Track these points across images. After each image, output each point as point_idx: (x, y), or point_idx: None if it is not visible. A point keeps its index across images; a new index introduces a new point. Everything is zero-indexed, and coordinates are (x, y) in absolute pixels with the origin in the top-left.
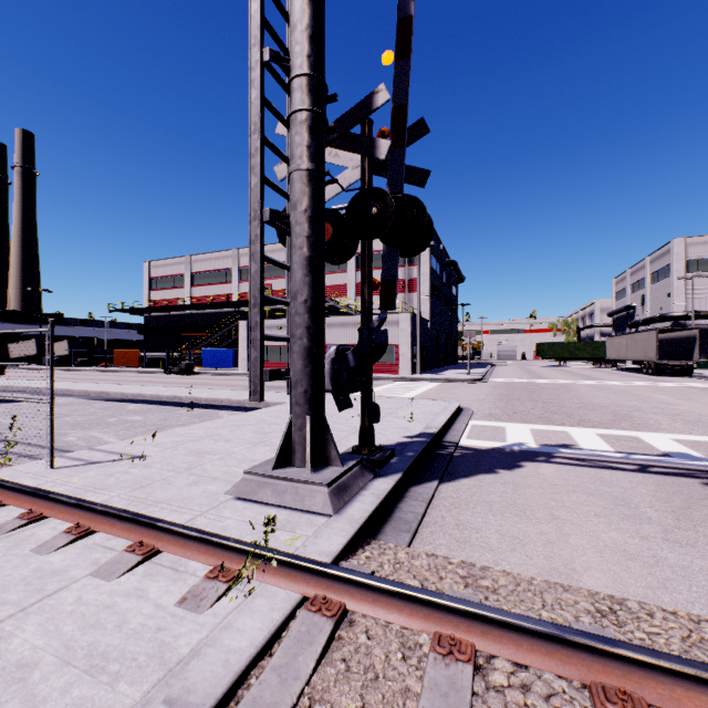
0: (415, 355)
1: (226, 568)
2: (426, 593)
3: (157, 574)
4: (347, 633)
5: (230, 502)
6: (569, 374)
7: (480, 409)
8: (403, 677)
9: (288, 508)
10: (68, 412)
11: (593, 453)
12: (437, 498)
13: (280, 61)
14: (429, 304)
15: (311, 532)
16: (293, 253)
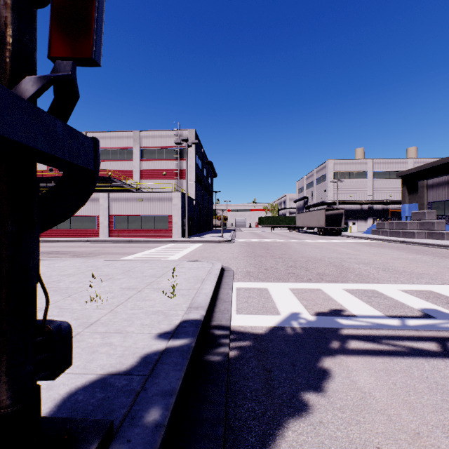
0: (184, 224)
1: None
2: None
3: None
4: None
5: None
6: (280, 235)
7: (238, 268)
8: None
9: None
10: None
11: (371, 321)
12: None
13: None
14: (194, 188)
15: None
16: None
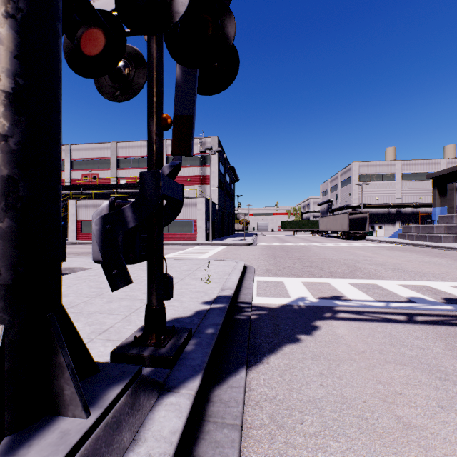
0: (208, 228)
1: None
2: None
3: None
4: None
5: None
6: (302, 239)
7: (259, 266)
8: None
9: None
10: None
11: (362, 303)
12: (249, 405)
13: None
14: (217, 193)
15: None
16: None
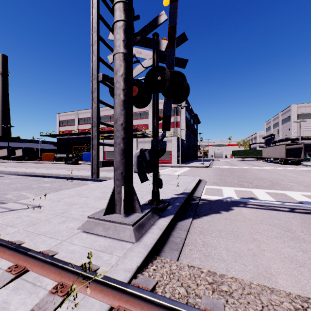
0: (179, 155)
1: (64, 284)
2: (191, 310)
3: (21, 288)
4: None
5: (79, 234)
6: (246, 164)
7: (209, 180)
8: None
9: (111, 237)
10: (14, 182)
11: (266, 202)
12: (192, 228)
13: None
14: (185, 133)
15: (122, 254)
16: (115, 98)
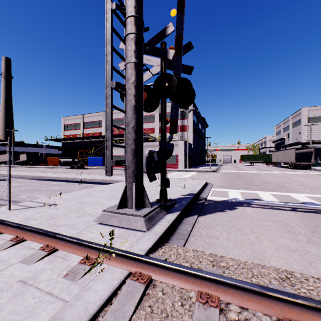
0: (186, 160)
1: (90, 257)
2: (193, 270)
3: (55, 261)
4: (152, 291)
5: (96, 225)
6: (255, 168)
7: (216, 183)
8: (181, 316)
9: (124, 228)
10: (23, 185)
11: (269, 202)
12: (197, 223)
13: (121, 9)
14: (192, 137)
15: (135, 239)
16: (127, 103)
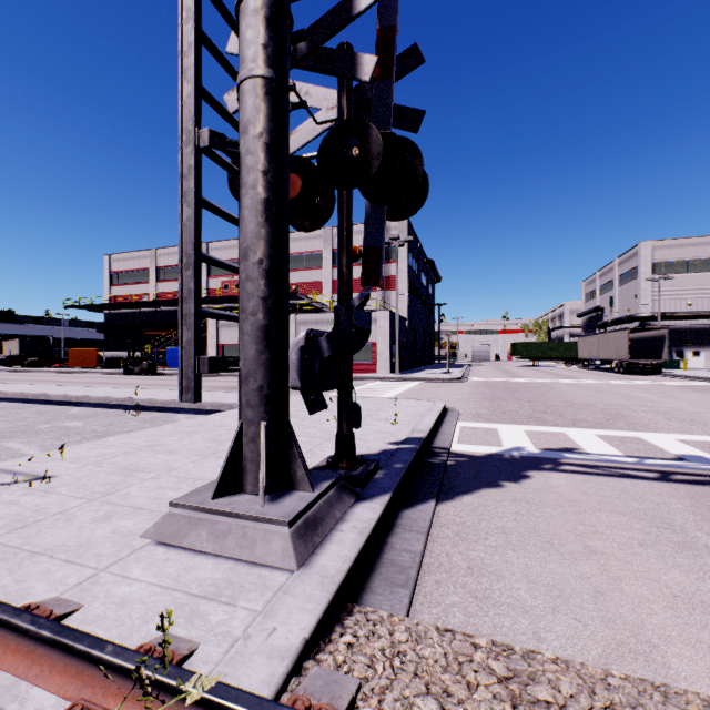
0: (393, 354)
1: (89, 709)
2: None
3: None
4: None
5: (147, 550)
6: (544, 373)
7: (466, 410)
8: None
9: (231, 557)
10: None
11: (602, 457)
12: (436, 525)
13: None
14: (407, 303)
15: (261, 604)
16: (243, 195)
